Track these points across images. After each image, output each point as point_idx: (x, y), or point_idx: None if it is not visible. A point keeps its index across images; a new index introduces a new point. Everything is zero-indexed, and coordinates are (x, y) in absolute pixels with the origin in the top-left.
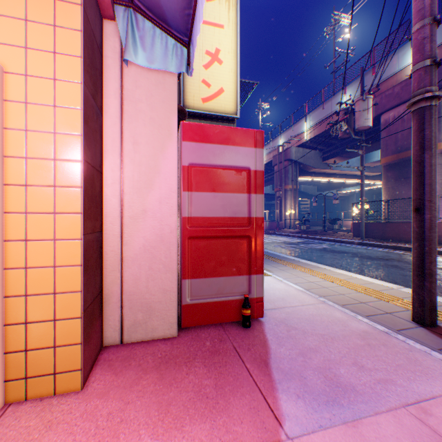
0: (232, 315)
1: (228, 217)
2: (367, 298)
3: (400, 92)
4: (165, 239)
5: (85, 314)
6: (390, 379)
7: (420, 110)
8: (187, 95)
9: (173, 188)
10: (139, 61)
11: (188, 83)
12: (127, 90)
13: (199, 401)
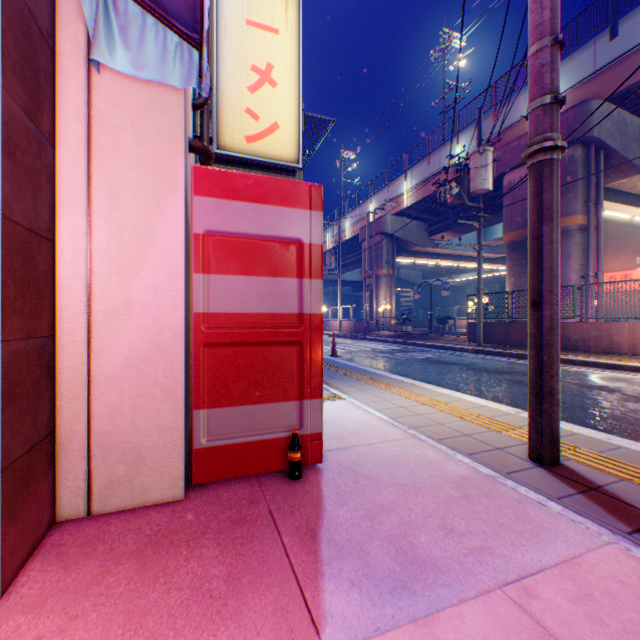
0: (274, 461)
1: (269, 313)
2: (473, 427)
3: None
4: (164, 348)
5: (8, 474)
6: (488, 546)
7: (538, 165)
8: (223, 130)
9: (178, 268)
10: (117, 64)
11: (225, 112)
12: (99, 110)
13: (196, 604)
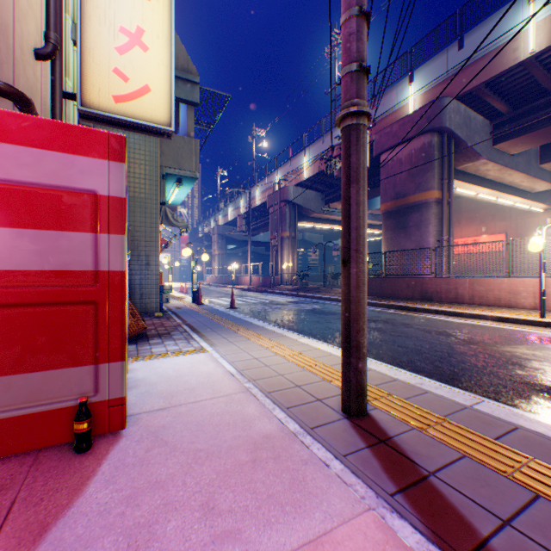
0: (60, 433)
1: (53, 270)
2: (309, 378)
3: (399, 131)
4: None
5: None
6: (238, 530)
7: (347, 129)
8: (88, 87)
9: None
10: None
11: (91, 69)
12: None
13: None
